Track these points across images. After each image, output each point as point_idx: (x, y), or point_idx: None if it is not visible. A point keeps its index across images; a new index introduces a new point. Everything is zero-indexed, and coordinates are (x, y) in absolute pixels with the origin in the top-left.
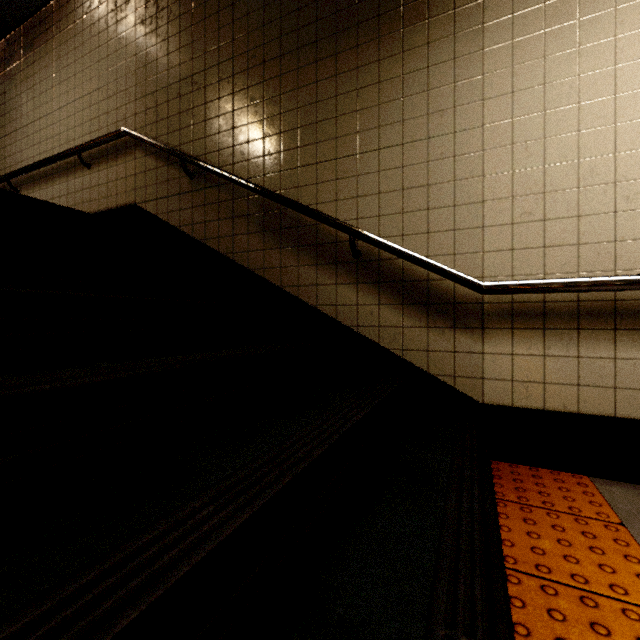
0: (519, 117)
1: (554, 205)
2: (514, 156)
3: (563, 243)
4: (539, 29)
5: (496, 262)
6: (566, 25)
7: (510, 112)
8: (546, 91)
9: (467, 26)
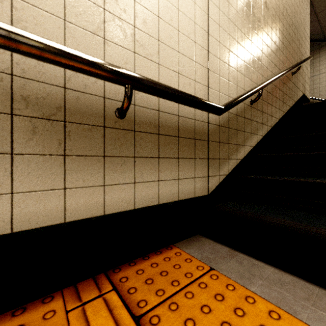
0: None
1: None
2: None
3: None
4: None
5: None
6: None
7: None
8: None
9: (322, 55)
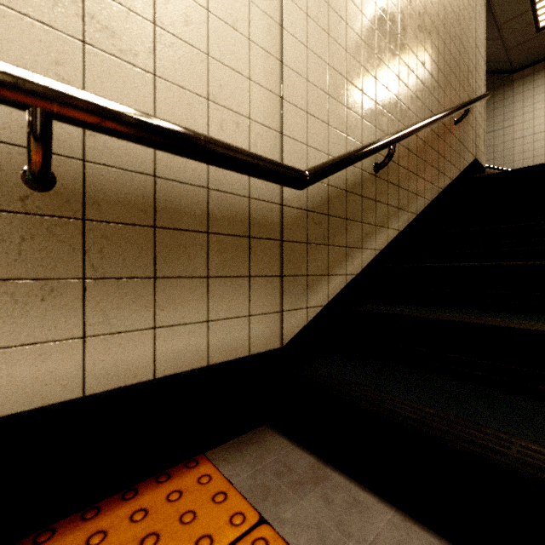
0: (525, 121)
1: (536, 145)
2: (523, 133)
3: (539, 155)
4: (532, 96)
5: (517, 164)
6: (540, 94)
7: (522, 120)
8: (534, 113)
9: (507, 97)
